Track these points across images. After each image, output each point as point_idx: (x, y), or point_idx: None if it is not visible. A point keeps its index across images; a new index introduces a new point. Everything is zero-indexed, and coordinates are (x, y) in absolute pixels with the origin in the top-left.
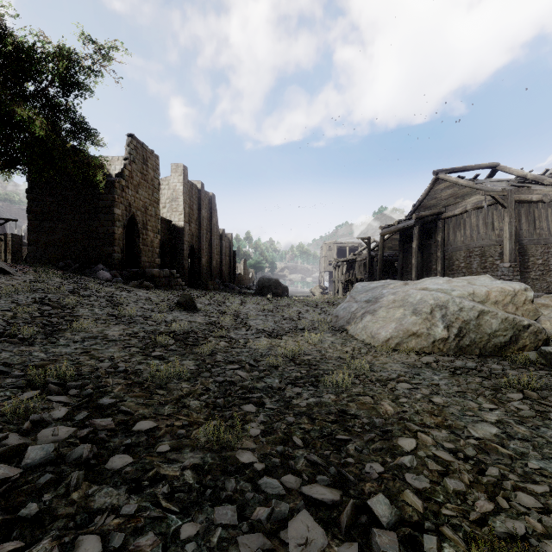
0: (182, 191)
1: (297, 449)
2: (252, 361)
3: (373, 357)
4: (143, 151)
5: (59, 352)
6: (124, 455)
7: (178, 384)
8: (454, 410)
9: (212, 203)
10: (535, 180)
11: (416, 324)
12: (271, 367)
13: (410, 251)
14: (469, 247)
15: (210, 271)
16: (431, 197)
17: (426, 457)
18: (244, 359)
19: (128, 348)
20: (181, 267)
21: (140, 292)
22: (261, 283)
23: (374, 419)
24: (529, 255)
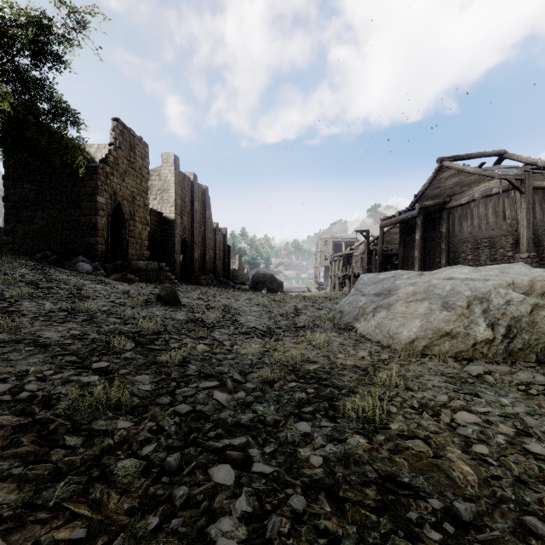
0: (173, 182)
1: None
2: (237, 375)
3: (400, 365)
4: (130, 137)
5: None
6: None
7: (113, 420)
8: None
9: (206, 196)
10: None
11: (449, 322)
12: (263, 384)
13: (412, 244)
14: (477, 238)
15: (203, 266)
16: (435, 186)
17: None
18: (227, 370)
19: (59, 356)
20: (172, 261)
21: (120, 286)
22: (256, 278)
23: (455, 503)
24: (543, 246)
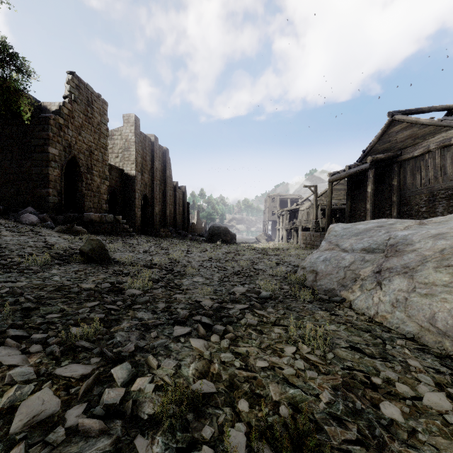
0: (134, 141)
1: None
2: None
3: None
4: (87, 92)
5: None
6: None
7: None
8: None
9: (166, 157)
10: None
11: None
12: None
13: (360, 197)
14: (433, 189)
15: (163, 219)
16: (384, 140)
17: None
18: None
19: None
20: (133, 215)
21: (55, 238)
22: (212, 231)
23: None
24: None
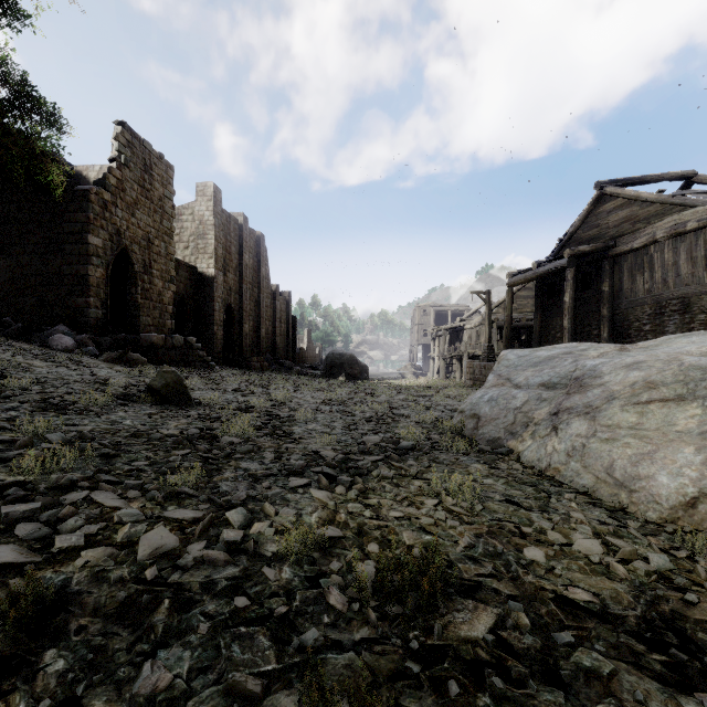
0: (212, 224)
1: None
2: None
3: None
4: (144, 152)
5: None
6: None
7: None
8: None
9: (260, 247)
10: None
11: None
12: None
13: (554, 310)
14: (660, 298)
15: (257, 343)
16: (590, 224)
17: None
18: (186, 672)
19: None
20: (211, 336)
21: (105, 370)
22: (330, 360)
23: None
24: None
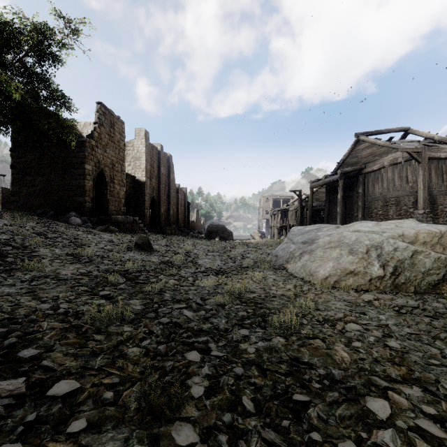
0: (144, 152)
1: (247, 418)
2: (199, 300)
3: (315, 295)
4: (111, 117)
5: (0, 292)
6: (15, 445)
7: (120, 326)
8: (416, 357)
9: (170, 163)
10: (441, 141)
11: (353, 263)
12: (217, 306)
13: (335, 201)
14: (386, 197)
15: (168, 218)
16: (353, 155)
17: (408, 430)
18: (192, 297)
19: (76, 287)
20: (143, 215)
21: (105, 235)
22: (210, 228)
23: (332, 371)
24: (438, 204)
